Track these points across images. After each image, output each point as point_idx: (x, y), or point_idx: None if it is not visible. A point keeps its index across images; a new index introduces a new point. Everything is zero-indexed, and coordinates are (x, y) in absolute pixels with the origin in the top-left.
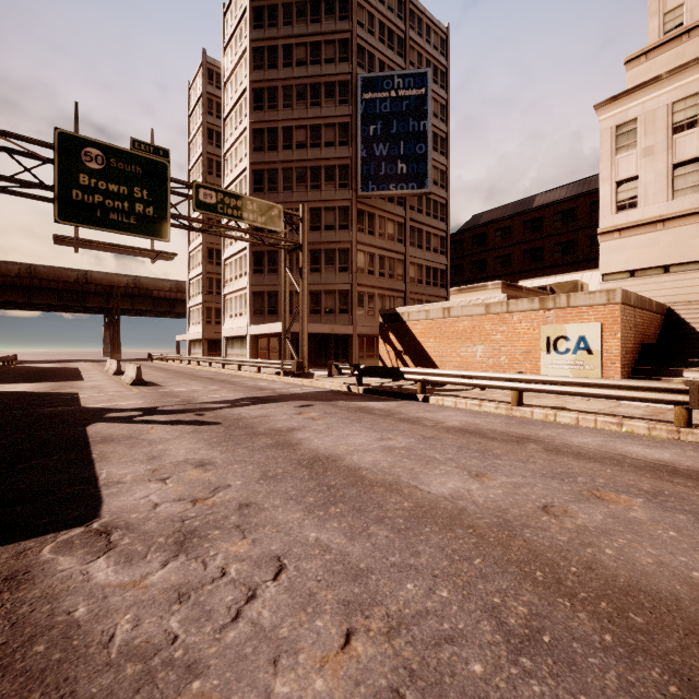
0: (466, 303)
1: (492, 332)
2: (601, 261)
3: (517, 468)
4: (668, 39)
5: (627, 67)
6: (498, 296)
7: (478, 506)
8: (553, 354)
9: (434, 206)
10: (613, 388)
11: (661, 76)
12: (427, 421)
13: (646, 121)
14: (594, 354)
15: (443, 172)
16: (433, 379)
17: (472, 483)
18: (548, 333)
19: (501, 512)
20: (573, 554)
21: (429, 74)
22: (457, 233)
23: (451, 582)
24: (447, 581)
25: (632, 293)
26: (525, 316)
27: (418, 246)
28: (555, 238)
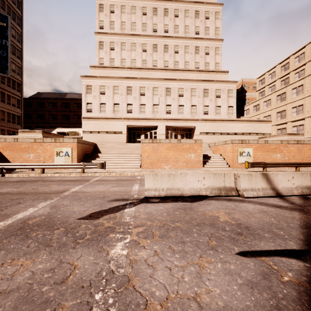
0: (26, 137)
1: (37, 149)
2: (82, 127)
3: (31, 185)
4: (100, 66)
5: (90, 68)
6: (39, 136)
7: (14, 191)
8: (58, 157)
9: (13, 83)
10: (69, 165)
11: (97, 76)
12: (2, 181)
13: (94, 87)
14: (70, 156)
15: (19, 67)
16: (7, 167)
17: (14, 189)
18: (57, 150)
19: (20, 191)
20: (33, 192)
21: (9, 19)
22: (28, 98)
23: (2, 199)
24: (1, 199)
25: (81, 139)
26: (50, 144)
27: (2, 101)
28: (74, 112)
